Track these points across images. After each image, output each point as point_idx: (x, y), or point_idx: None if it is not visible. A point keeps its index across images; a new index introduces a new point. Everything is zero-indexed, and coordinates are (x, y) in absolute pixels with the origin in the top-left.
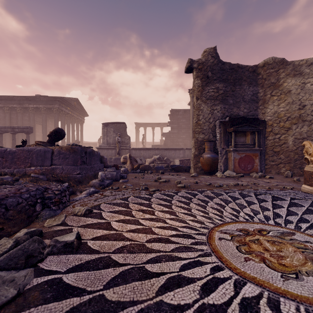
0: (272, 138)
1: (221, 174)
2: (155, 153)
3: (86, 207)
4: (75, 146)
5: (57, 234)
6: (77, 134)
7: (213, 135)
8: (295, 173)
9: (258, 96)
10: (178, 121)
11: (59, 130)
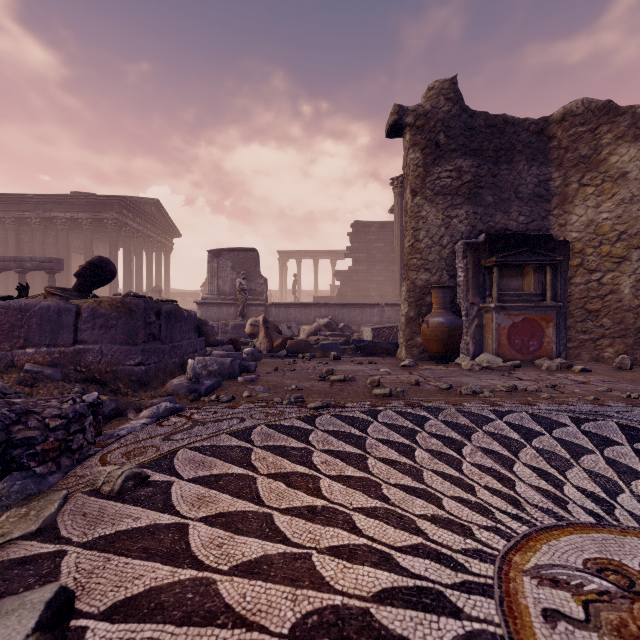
0: (582, 281)
1: (471, 362)
2: (320, 313)
3: (129, 469)
4: (132, 299)
5: (4, 582)
6: (157, 274)
7: (451, 274)
8: (637, 359)
9: (550, 187)
10: (369, 246)
11: (102, 263)
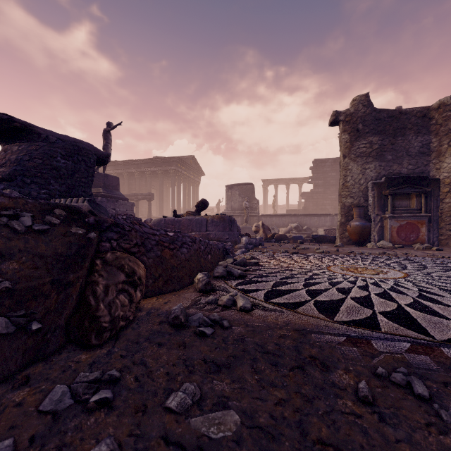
0: (449, 201)
1: (372, 244)
2: (291, 220)
3: (251, 255)
4: (224, 216)
5: None
6: (192, 198)
7: (365, 199)
8: None
9: (430, 147)
10: (325, 175)
11: (205, 201)
